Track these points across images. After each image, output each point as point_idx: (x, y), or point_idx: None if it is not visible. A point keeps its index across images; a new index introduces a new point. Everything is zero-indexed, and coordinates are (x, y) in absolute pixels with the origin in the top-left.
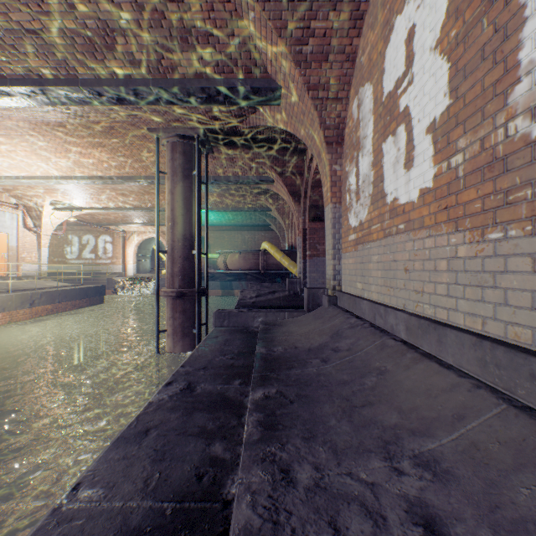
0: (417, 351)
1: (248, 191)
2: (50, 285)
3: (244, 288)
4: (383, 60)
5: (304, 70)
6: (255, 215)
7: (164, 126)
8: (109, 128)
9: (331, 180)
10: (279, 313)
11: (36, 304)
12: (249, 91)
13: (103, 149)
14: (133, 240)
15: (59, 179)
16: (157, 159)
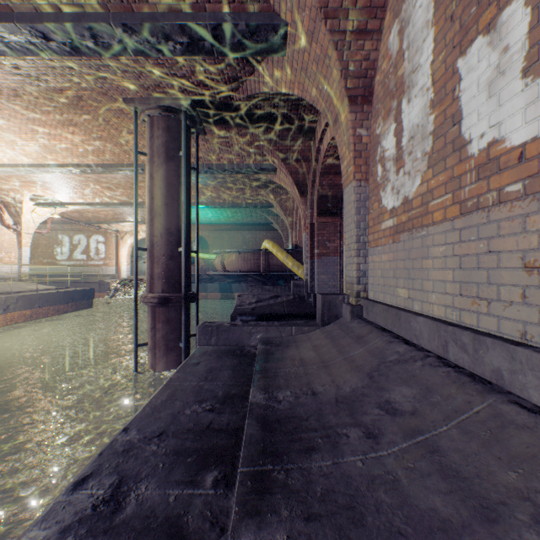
0: None
1: (247, 184)
2: (31, 288)
3: (245, 291)
4: None
5: None
6: (255, 213)
7: (143, 95)
8: (76, 99)
9: (354, 149)
10: (284, 328)
11: (11, 309)
12: (244, 31)
13: (75, 128)
14: (127, 240)
15: (30, 167)
16: (136, 137)
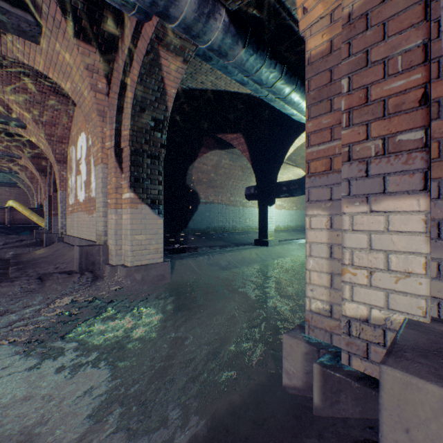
0: None
1: None
2: None
3: None
4: (78, 145)
5: (42, 127)
6: None
7: None
8: None
9: (61, 179)
10: (26, 248)
11: None
12: (3, 120)
13: None
14: None
15: None
16: None
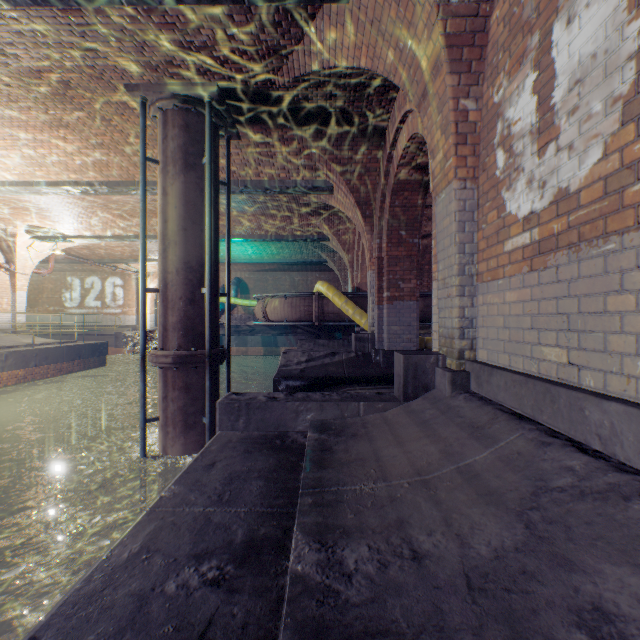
0: None
1: (296, 209)
2: (27, 341)
3: (293, 345)
4: None
5: None
6: (306, 248)
7: (151, 79)
8: (62, 85)
9: (455, 131)
10: (347, 404)
11: None
12: None
13: (67, 131)
14: (150, 284)
15: (15, 186)
16: (143, 137)
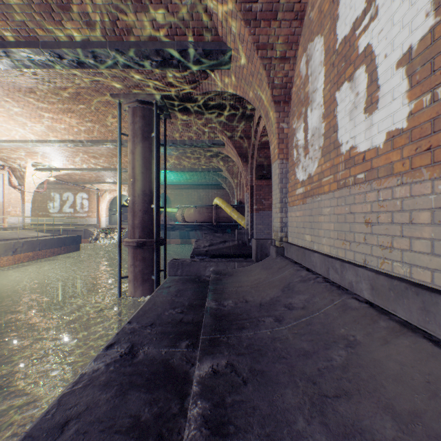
0: (392, 318)
1: (202, 154)
2: (32, 235)
3: (200, 237)
4: (337, 6)
5: (253, 29)
6: (208, 175)
7: (125, 92)
8: (75, 94)
9: (278, 137)
10: (229, 263)
11: (18, 252)
12: (201, 54)
13: (72, 114)
14: (106, 197)
15: (36, 142)
16: (120, 122)
